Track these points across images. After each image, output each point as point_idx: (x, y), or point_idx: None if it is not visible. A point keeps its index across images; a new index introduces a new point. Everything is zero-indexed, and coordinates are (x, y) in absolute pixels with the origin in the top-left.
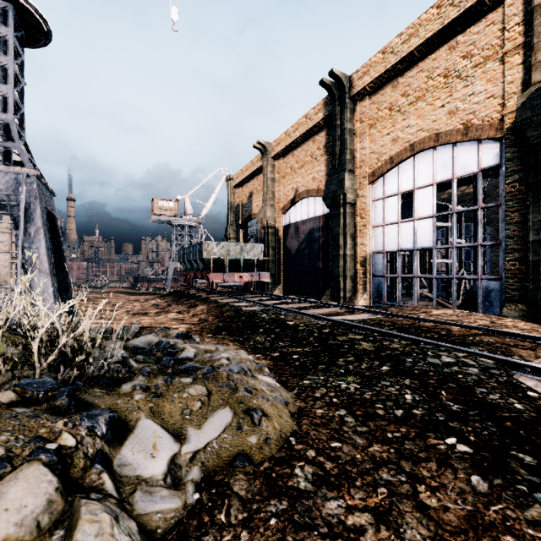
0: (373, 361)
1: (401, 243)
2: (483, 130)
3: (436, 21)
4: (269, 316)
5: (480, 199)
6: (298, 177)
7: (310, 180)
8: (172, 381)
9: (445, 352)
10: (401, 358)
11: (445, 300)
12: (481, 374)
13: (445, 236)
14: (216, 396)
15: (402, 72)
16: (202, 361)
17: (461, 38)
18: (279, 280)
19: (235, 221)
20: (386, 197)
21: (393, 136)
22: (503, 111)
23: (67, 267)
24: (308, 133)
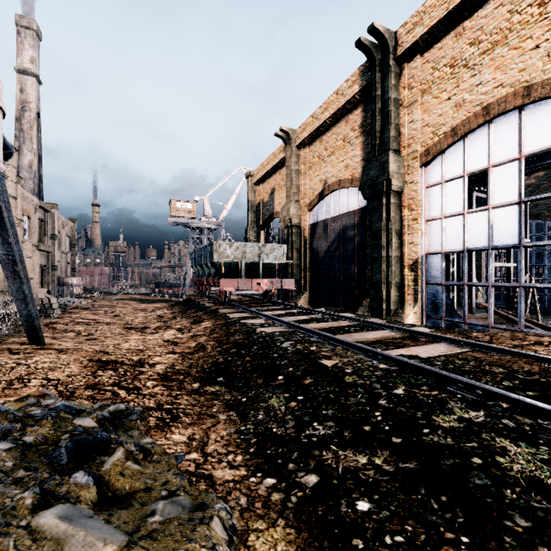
0: None
1: (468, 241)
2: None
3: None
4: (293, 347)
5: None
6: (328, 166)
7: (342, 168)
8: None
9: None
10: None
11: (511, 313)
12: None
13: None
14: None
15: (471, 13)
16: None
17: None
18: (304, 287)
19: (255, 222)
20: (446, 181)
21: (456, 100)
22: None
23: (21, 273)
24: (339, 113)
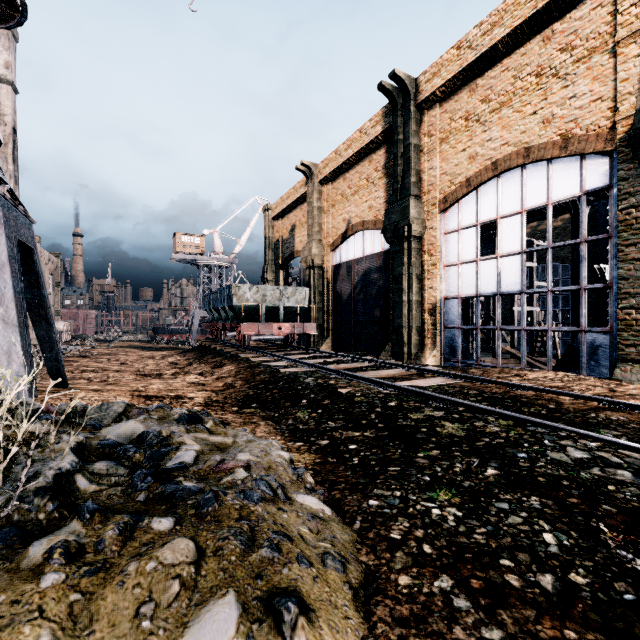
0: (469, 458)
1: (480, 287)
2: (588, 142)
3: (527, 5)
4: (314, 381)
5: (583, 229)
6: (351, 205)
7: (366, 209)
8: (136, 528)
9: (569, 439)
10: (509, 452)
11: (530, 357)
12: (639, 481)
13: (527, 278)
14: (213, 563)
15: (482, 72)
16: (204, 472)
17: (559, 26)
18: (327, 332)
19: (274, 261)
20: (462, 229)
21: (470, 152)
22: (615, 116)
23: (50, 317)
24: (363, 152)
